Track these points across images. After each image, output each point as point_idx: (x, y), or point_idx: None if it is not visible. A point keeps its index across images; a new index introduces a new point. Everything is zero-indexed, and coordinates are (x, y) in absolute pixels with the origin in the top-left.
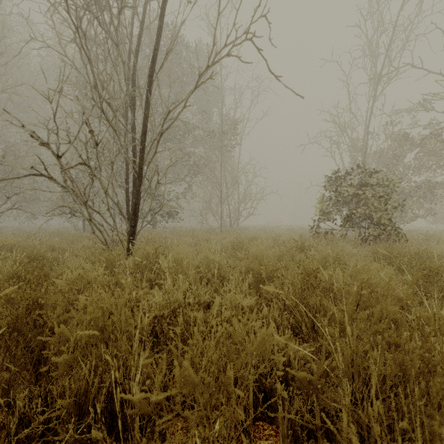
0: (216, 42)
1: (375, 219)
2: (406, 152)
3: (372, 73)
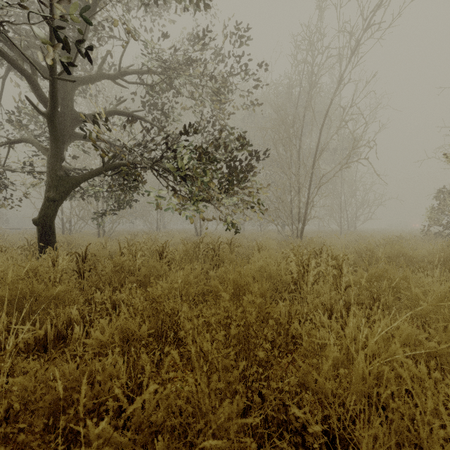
0: (351, 156)
1: None
2: None
3: None
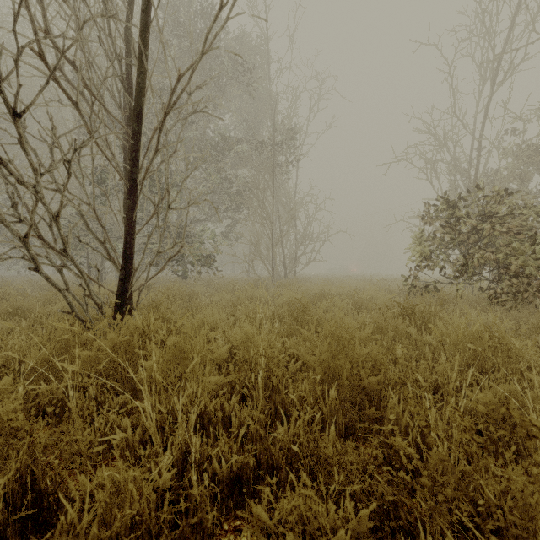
0: None
1: (514, 267)
2: (532, 174)
3: (483, 65)
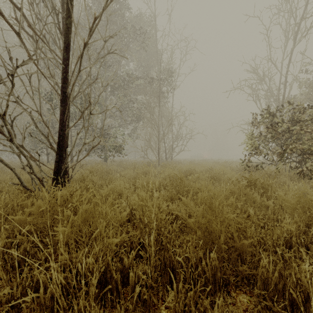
0: None
1: None
2: None
3: (287, 31)
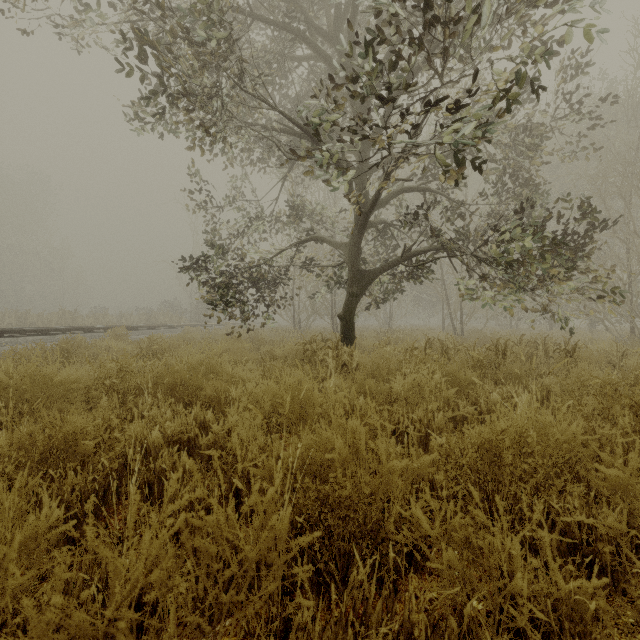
0: None
1: None
2: None
3: None
